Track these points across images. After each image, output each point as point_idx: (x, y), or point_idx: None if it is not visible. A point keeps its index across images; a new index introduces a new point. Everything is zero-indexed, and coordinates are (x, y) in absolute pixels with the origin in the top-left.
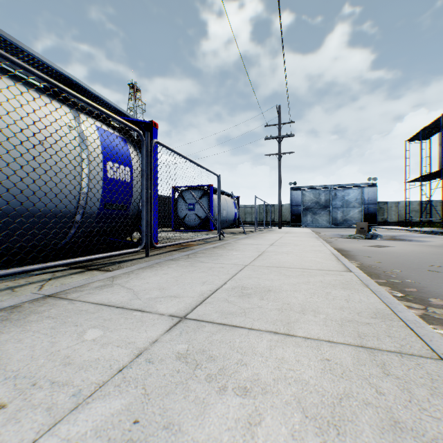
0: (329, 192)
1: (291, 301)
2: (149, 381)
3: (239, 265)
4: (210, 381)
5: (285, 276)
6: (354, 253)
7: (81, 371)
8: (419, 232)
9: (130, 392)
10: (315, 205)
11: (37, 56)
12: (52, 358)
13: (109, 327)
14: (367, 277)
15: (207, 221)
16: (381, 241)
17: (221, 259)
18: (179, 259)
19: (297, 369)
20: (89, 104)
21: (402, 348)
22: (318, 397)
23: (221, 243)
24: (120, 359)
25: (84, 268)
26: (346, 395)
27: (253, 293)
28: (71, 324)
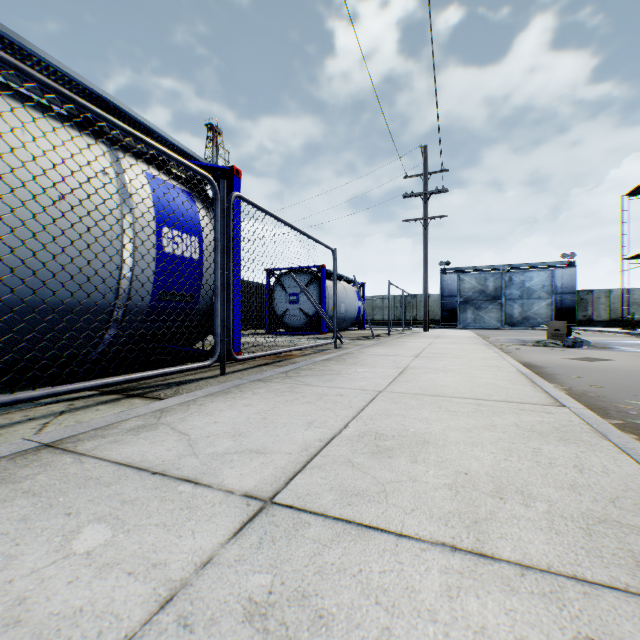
0: (500, 275)
1: (471, 467)
2: None
3: (369, 391)
4: None
5: (449, 413)
6: (551, 371)
7: None
8: None
9: None
10: (478, 295)
11: (52, 62)
12: None
13: (127, 519)
14: (596, 417)
15: (317, 319)
16: (590, 351)
17: (338, 381)
18: (272, 379)
19: None
20: (128, 132)
21: None
22: None
23: (339, 354)
24: (124, 614)
25: (122, 393)
26: None
27: (397, 448)
28: (60, 511)
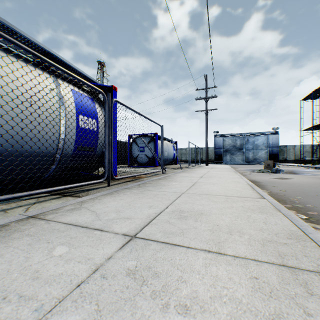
0: (243, 138)
1: (220, 223)
2: (102, 296)
3: (178, 193)
4: (155, 298)
5: (213, 202)
6: (263, 184)
7: (46, 285)
8: (311, 168)
9: (85, 308)
10: (232, 148)
11: (27, 36)
12: (24, 272)
13: (74, 244)
14: (278, 203)
15: (153, 159)
16: (283, 175)
17: (163, 188)
18: (132, 188)
19: (230, 287)
20: (64, 71)
21: (319, 267)
22: (251, 317)
23: (164, 176)
24: (79, 274)
25: (61, 194)
26: (277, 316)
27: (189, 216)
28: (44, 241)
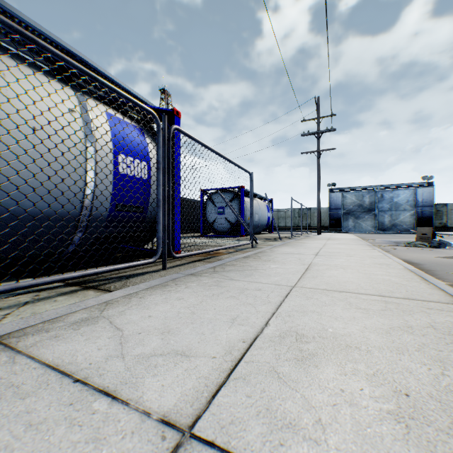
0: (374, 193)
1: (408, 384)
2: None
3: (283, 286)
4: None
5: (360, 311)
6: (428, 267)
7: None
8: None
9: None
10: (357, 208)
11: (29, 22)
12: None
13: None
14: None
15: (238, 225)
16: None
17: (256, 276)
18: (202, 273)
19: None
20: (84, 71)
21: None
22: None
23: (255, 252)
24: None
25: (81, 285)
26: None
27: (321, 353)
28: None
